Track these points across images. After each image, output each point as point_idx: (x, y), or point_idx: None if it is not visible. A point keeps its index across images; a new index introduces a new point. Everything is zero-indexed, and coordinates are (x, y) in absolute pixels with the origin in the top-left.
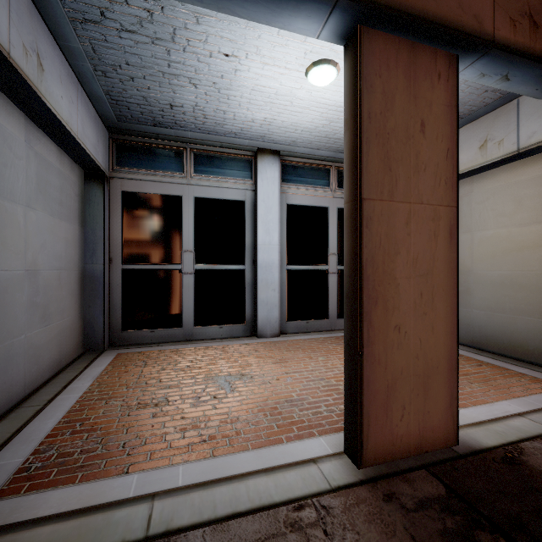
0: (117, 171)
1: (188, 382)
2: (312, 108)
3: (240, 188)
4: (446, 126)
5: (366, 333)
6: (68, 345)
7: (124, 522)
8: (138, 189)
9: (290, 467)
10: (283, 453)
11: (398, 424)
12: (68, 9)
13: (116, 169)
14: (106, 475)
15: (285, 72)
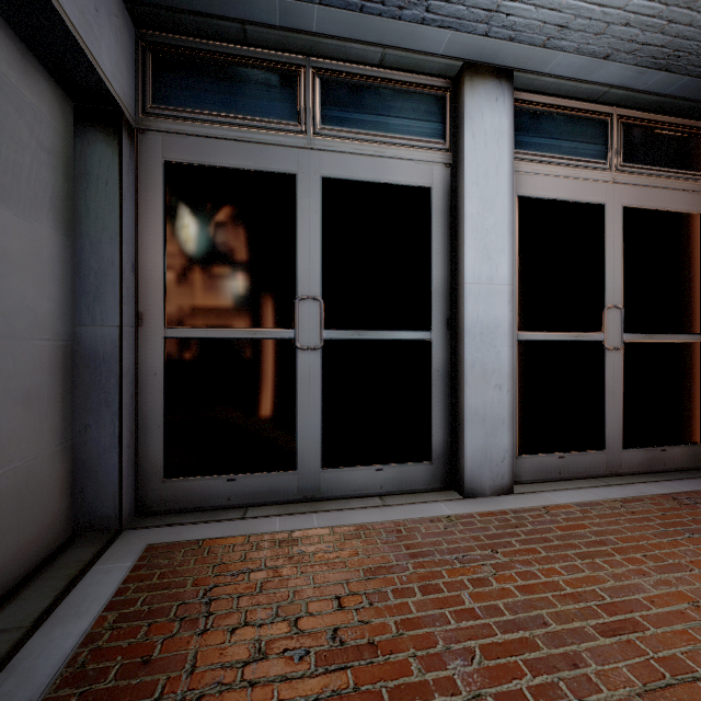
0: (153, 115)
1: None
2: None
3: (419, 159)
4: None
5: None
6: (6, 540)
7: None
8: (200, 157)
9: None
10: None
11: None
12: None
13: (151, 111)
14: None
15: None
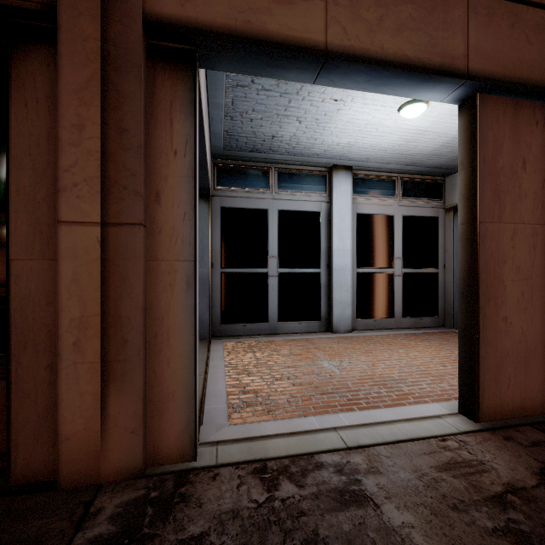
0: (217, 190)
1: (300, 364)
2: (393, 133)
3: (316, 200)
4: (543, 162)
5: (481, 322)
6: None
7: (326, 440)
8: (233, 204)
9: (422, 419)
10: (411, 411)
11: (505, 392)
12: (228, 80)
13: (216, 189)
14: (291, 416)
15: (380, 108)
